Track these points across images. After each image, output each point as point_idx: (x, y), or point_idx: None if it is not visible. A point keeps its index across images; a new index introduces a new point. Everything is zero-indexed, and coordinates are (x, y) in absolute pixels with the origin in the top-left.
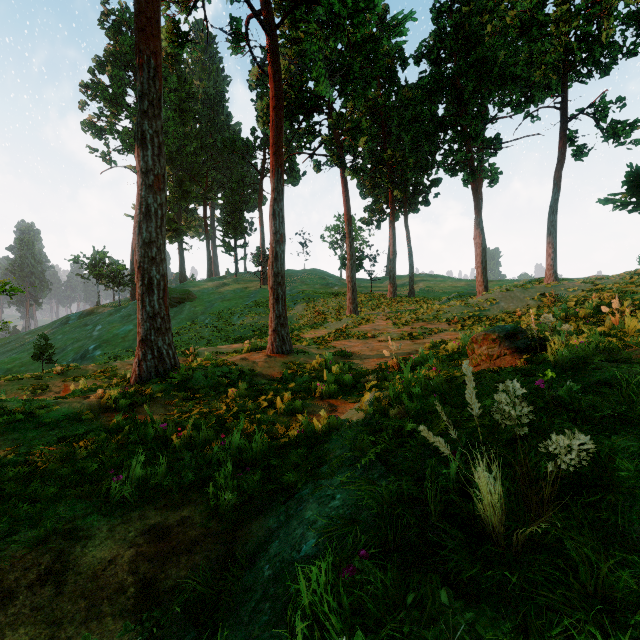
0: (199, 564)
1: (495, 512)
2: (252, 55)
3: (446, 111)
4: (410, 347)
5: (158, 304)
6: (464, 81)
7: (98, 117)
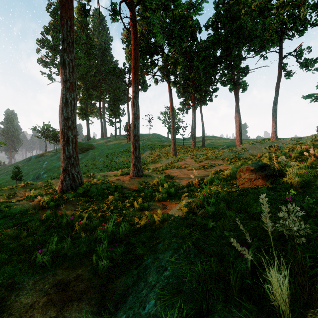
0: (84, 308)
1: (283, 299)
2: (122, 22)
3: (221, 54)
4: (204, 173)
5: (72, 151)
6: (230, 38)
7: (46, 57)
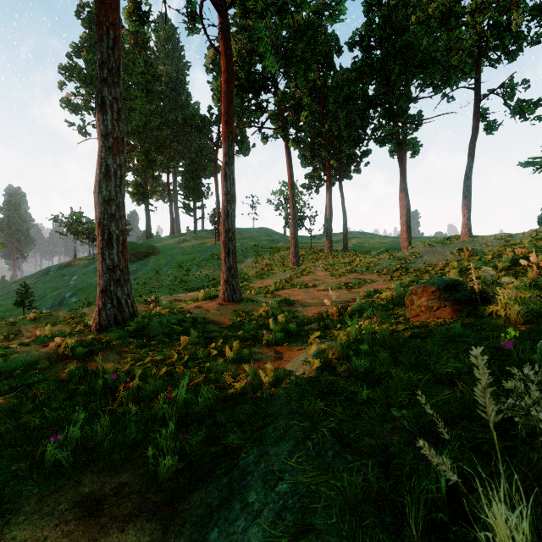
0: None
1: None
2: (206, 34)
3: (376, 91)
4: (347, 296)
5: (117, 257)
6: (391, 65)
7: (75, 96)
